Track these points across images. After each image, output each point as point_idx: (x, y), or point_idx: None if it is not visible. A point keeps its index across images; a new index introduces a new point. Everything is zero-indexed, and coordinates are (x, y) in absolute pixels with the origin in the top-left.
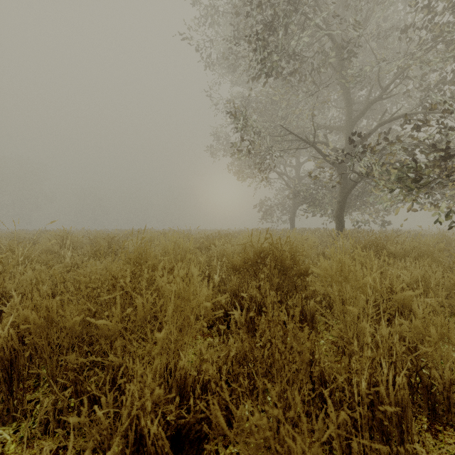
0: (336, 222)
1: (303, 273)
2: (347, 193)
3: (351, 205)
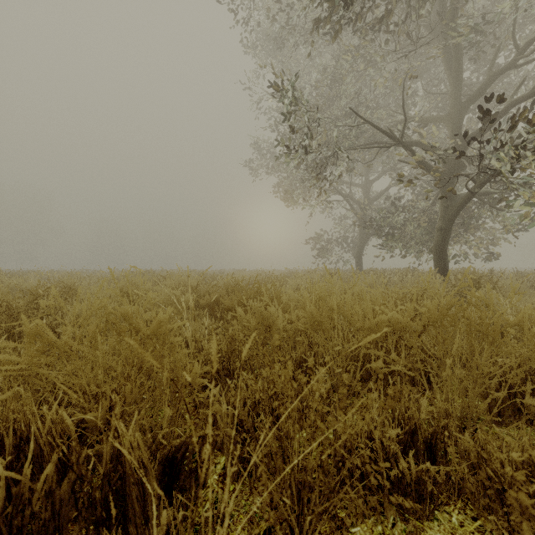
0: (435, 259)
1: None
2: (454, 215)
3: None
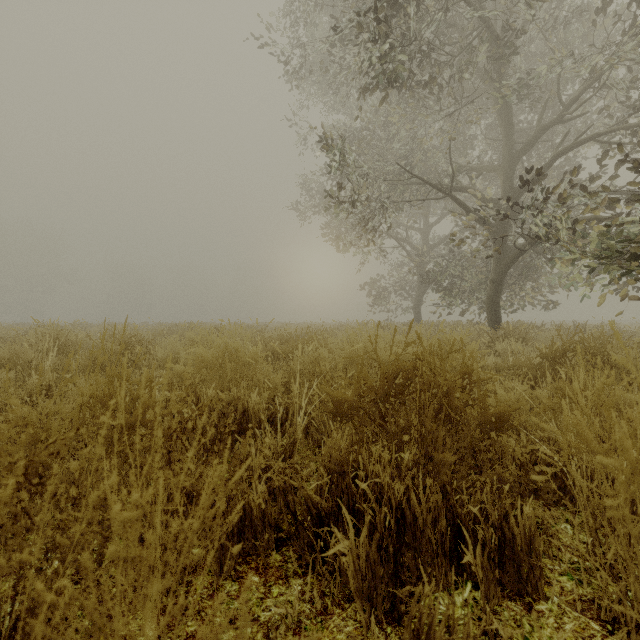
0: (488, 311)
1: (496, 425)
2: (505, 268)
3: (508, 287)
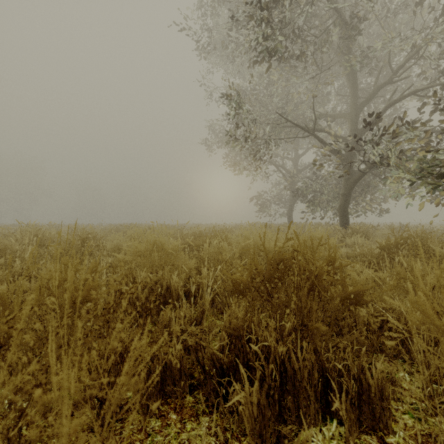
0: (340, 216)
1: (354, 301)
2: (352, 185)
3: (353, 199)
